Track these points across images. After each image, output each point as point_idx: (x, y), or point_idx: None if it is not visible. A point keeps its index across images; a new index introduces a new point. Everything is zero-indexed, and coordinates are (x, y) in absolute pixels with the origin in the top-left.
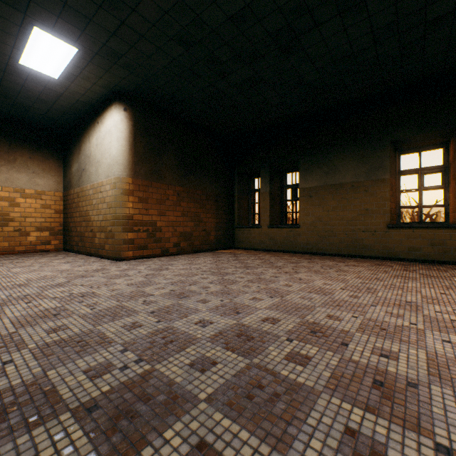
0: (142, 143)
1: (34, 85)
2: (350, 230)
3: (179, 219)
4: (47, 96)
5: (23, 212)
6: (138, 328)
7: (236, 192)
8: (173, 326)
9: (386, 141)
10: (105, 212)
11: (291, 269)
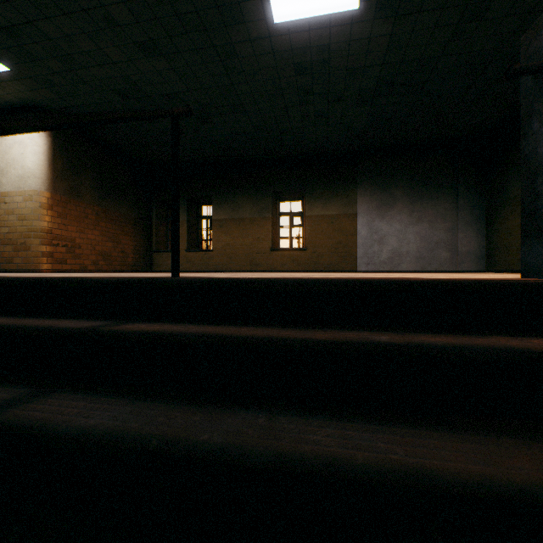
0: (61, 160)
1: None
2: (249, 252)
3: (98, 238)
4: None
5: None
6: None
7: (155, 218)
8: None
9: (270, 191)
10: (14, 224)
11: None
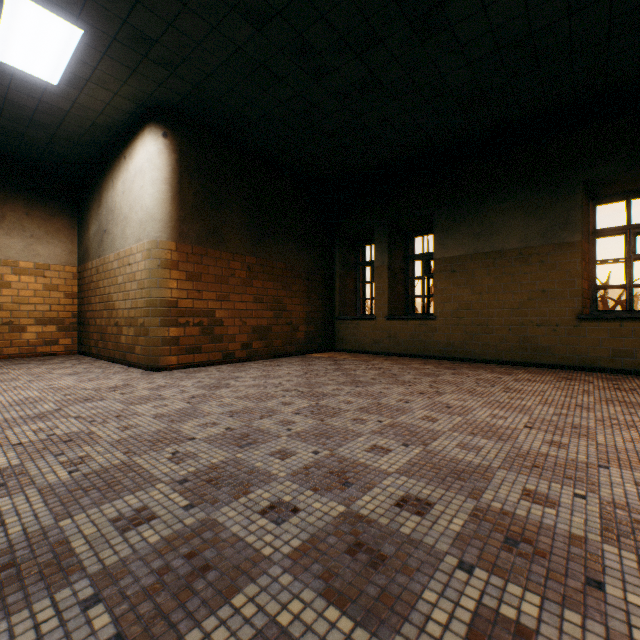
0: (191, 188)
1: (23, 96)
2: (516, 323)
3: (250, 306)
4: (45, 116)
5: (16, 296)
6: (144, 524)
7: (338, 265)
8: (216, 520)
9: (576, 182)
10: (135, 296)
11: (428, 387)
